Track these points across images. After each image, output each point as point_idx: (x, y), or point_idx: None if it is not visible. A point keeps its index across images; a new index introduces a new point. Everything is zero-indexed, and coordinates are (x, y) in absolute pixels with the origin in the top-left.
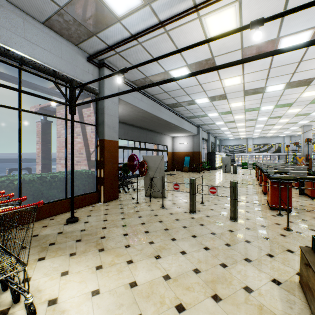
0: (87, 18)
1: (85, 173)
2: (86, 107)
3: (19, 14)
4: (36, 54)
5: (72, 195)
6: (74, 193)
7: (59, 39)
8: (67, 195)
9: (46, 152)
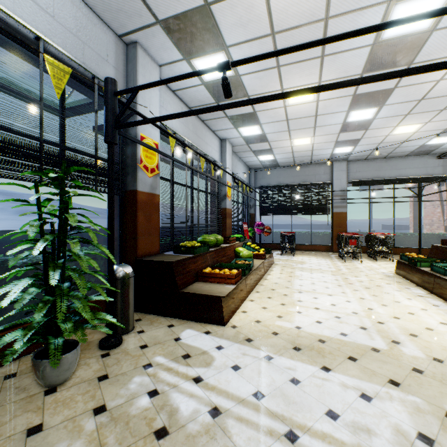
0: (427, 148)
1: (436, 234)
2: (443, 185)
3: (393, 160)
4: (401, 173)
5: (419, 243)
6: (420, 242)
7: (414, 158)
8: (421, 246)
9: (416, 219)
